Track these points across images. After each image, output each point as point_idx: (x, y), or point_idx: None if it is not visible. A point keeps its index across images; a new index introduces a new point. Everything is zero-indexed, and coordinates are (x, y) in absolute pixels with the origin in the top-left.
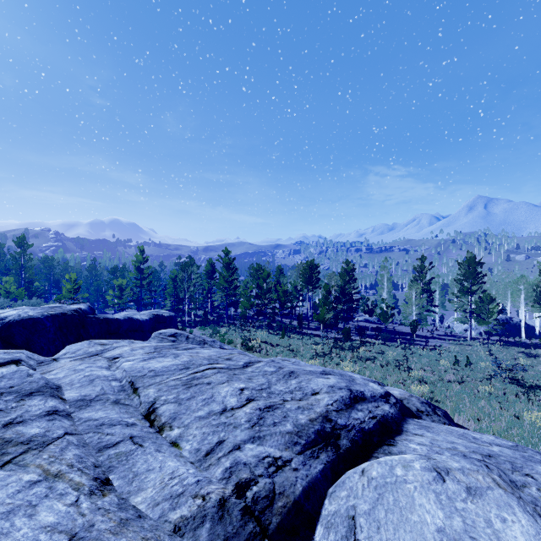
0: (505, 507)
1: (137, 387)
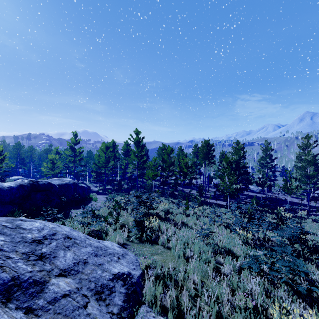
0: None
1: None
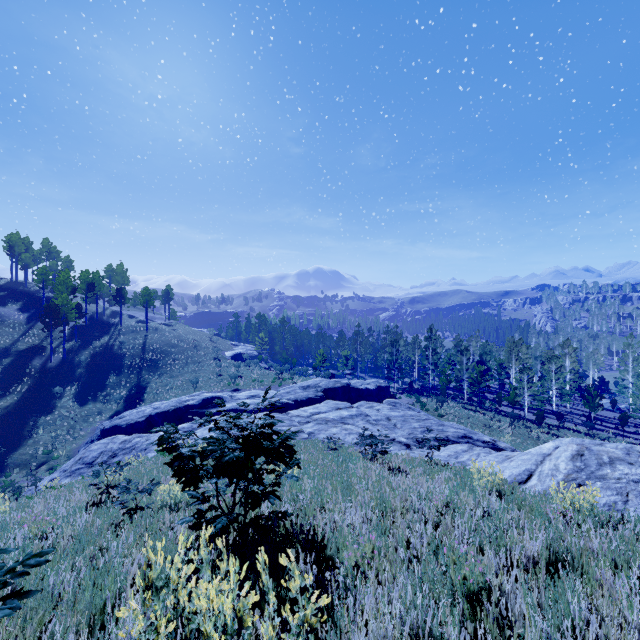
0: (464, 446)
1: (390, 419)
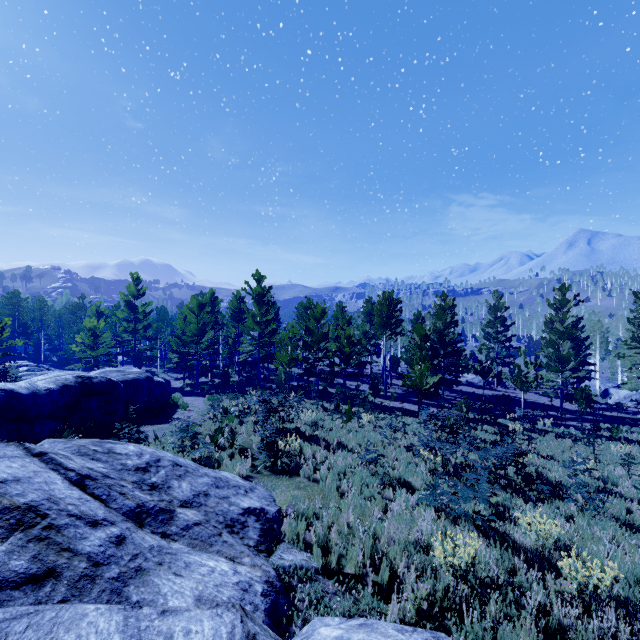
0: None
1: None
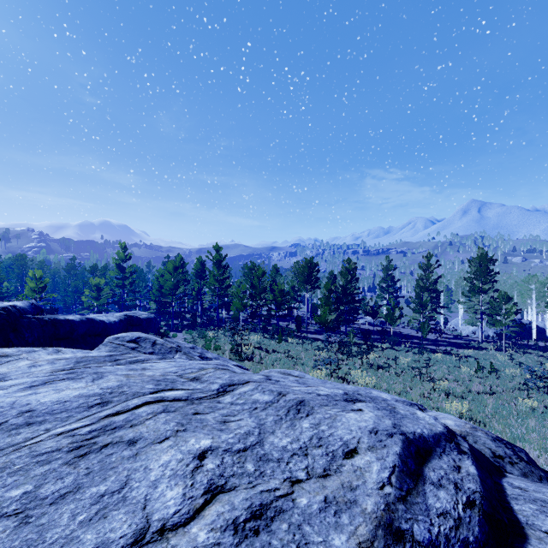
0: None
1: None
